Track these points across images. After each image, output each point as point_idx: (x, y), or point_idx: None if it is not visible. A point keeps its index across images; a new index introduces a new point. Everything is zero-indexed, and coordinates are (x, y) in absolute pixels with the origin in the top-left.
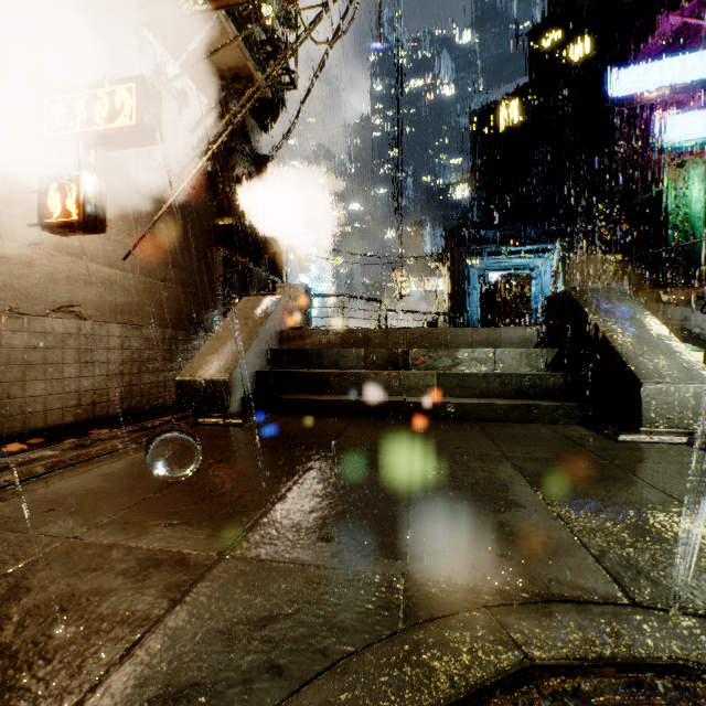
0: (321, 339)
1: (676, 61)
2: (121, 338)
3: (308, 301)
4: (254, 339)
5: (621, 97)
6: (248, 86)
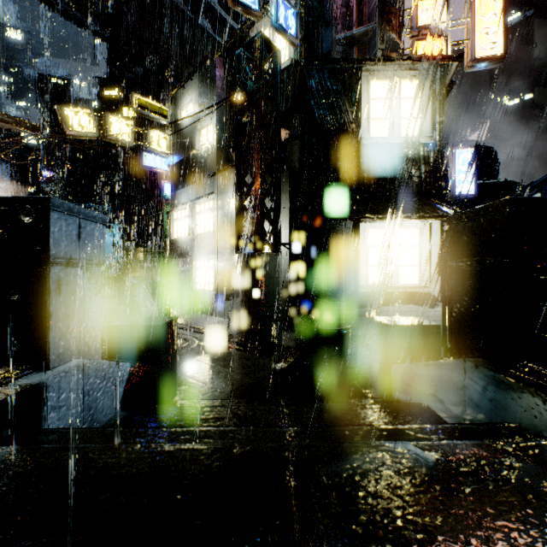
0: None
1: None
2: None
3: None
4: None
5: (145, 165)
6: None
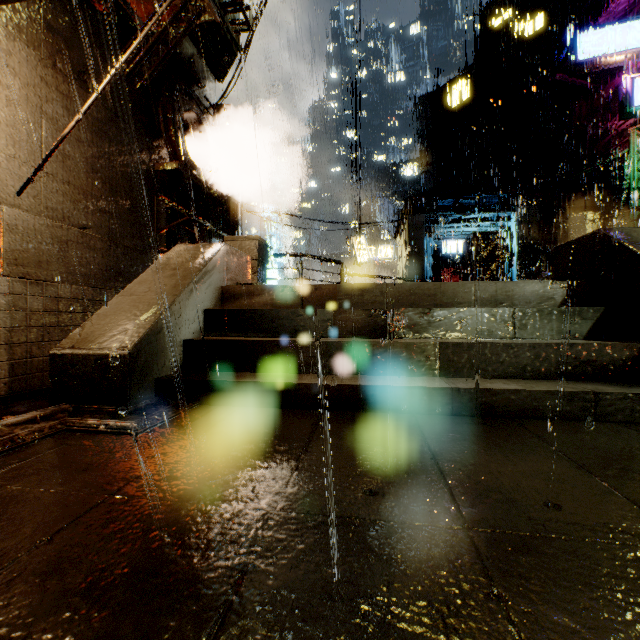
0: (275, 297)
1: (639, 23)
2: (10, 295)
3: (262, 257)
4: (179, 294)
5: (583, 60)
6: (190, 1)
